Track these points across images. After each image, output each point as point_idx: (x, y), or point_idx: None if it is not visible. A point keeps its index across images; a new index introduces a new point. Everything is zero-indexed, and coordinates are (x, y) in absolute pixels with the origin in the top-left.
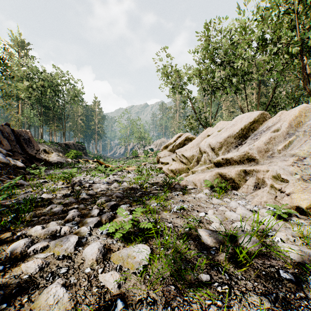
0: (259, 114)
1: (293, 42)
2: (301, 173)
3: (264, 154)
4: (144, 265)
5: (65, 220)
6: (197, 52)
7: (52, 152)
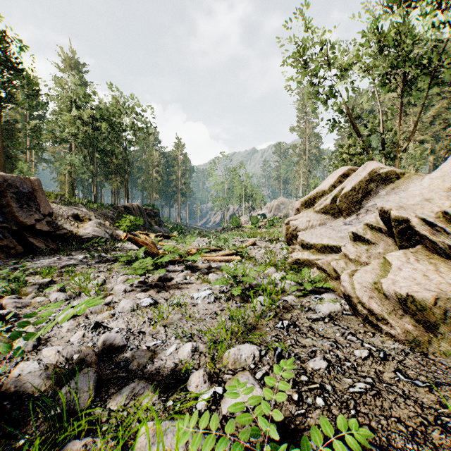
0: None
1: None
2: None
3: None
4: None
5: None
6: None
7: (90, 219)
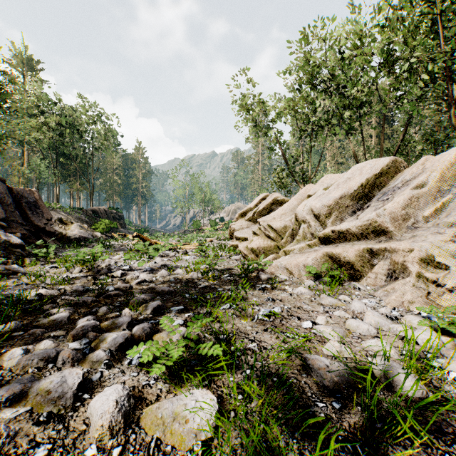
0: (389, 162)
1: (437, 55)
2: None
3: (401, 223)
4: (204, 441)
5: (69, 337)
6: (289, 73)
7: (71, 222)
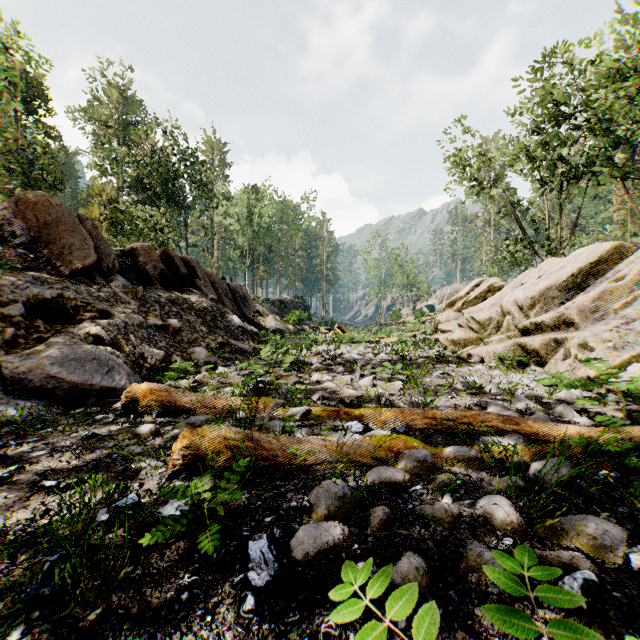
0: (610, 249)
1: None
2: (616, 340)
3: (588, 315)
4: (400, 387)
5: (335, 372)
6: (521, 114)
7: (267, 314)
